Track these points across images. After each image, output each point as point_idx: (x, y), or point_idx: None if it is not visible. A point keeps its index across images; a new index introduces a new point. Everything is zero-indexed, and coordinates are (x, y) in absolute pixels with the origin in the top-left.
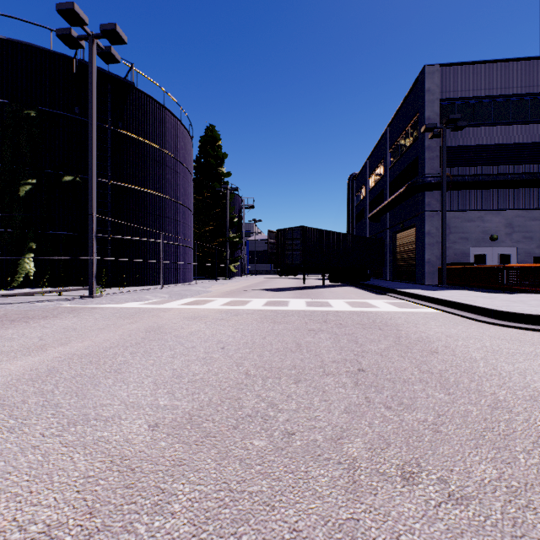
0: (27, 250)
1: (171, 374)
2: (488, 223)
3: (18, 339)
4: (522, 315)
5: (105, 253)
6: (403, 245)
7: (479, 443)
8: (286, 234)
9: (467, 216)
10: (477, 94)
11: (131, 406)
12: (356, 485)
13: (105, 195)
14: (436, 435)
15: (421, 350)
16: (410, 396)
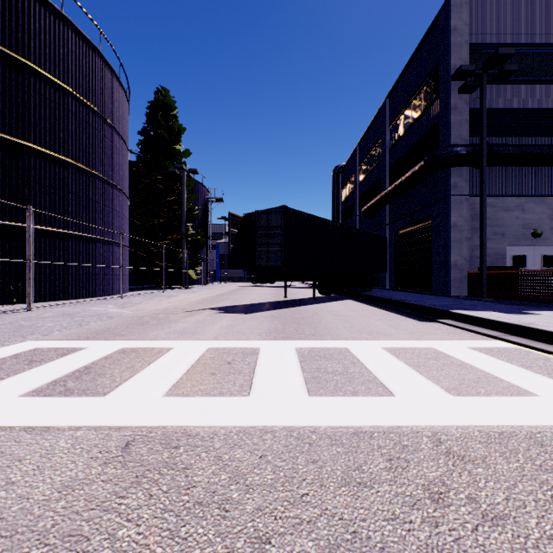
0: None
1: None
2: (530, 213)
3: None
4: None
5: None
6: (410, 245)
7: None
8: (258, 218)
9: (504, 204)
10: (515, 41)
11: None
12: None
13: None
14: None
15: None
16: None
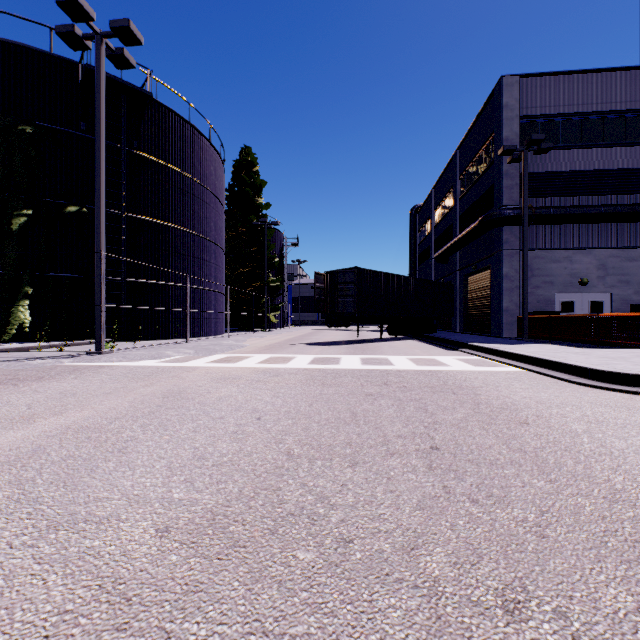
0: (21, 295)
1: (191, 454)
2: (577, 264)
3: (1, 408)
4: (627, 376)
5: (118, 300)
6: (476, 291)
7: (601, 554)
8: (336, 276)
9: (552, 256)
10: (563, 111)
11: (135, 500)
12: (441, 623)
13: (118, 229)
14: (542, 542)
15: (507, 421)
16: (501, 484)
